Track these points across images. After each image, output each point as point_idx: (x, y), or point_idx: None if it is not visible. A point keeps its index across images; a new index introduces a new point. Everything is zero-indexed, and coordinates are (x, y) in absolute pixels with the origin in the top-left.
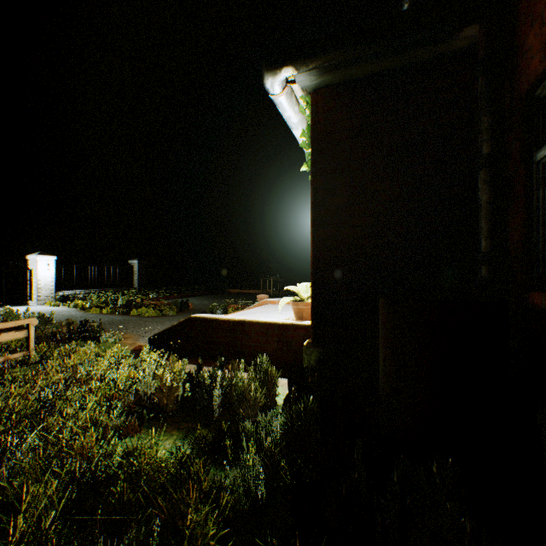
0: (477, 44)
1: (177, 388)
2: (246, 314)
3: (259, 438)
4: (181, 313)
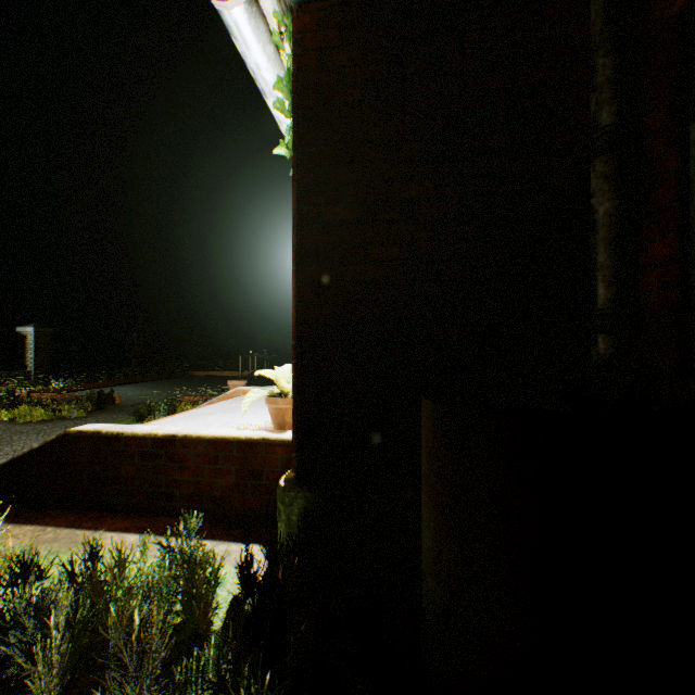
0: None
1: None
2: (195, 416)
3: None
4: (97, 413)
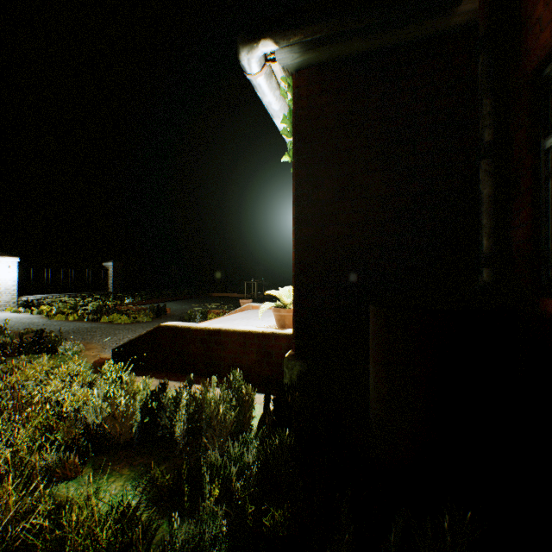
0: (476, 21)
1: (134, 414)
2: (225, 321)
3: (229, 475)
4: (157, 319)
